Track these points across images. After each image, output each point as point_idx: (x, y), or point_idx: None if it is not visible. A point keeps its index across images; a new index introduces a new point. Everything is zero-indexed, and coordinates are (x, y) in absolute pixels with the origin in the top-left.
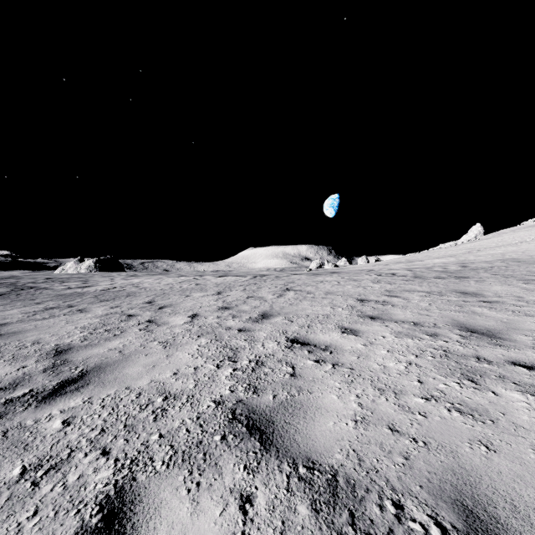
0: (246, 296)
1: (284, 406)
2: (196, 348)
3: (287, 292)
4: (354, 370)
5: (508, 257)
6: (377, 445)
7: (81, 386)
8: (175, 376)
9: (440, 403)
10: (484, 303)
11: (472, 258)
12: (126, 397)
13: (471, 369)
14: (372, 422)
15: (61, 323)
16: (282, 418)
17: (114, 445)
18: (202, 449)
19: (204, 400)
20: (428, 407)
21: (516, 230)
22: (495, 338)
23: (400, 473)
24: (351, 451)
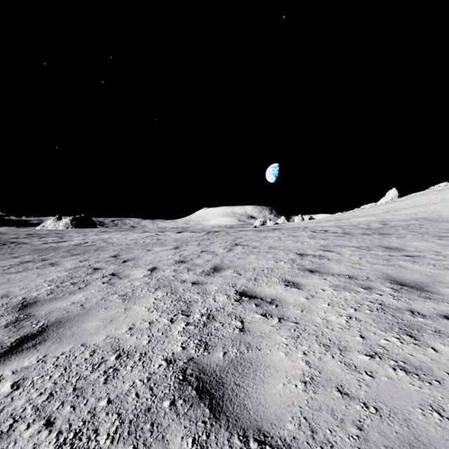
0: (200, 250)
1: (234, 365)
2: (153, 301)
3: (235, 247)
4: (299, 325)
5: (420, 217)
6: (328, 412)
7: (38, 343)
8: (131, 331)
9: (385, 361)
10: (407, 257)
11: (390, 217)
12: (80, 355)
13: (408, 324)
14: (321, 383)
15: (32, 276)
16: (232, 379)
17: (59, 413)
18: (150, 418)
19: (156, 359)
20: (373, 365)
21: (425, 193)
22: (423, 292)
23: (356, 448)
24: (303, 420)
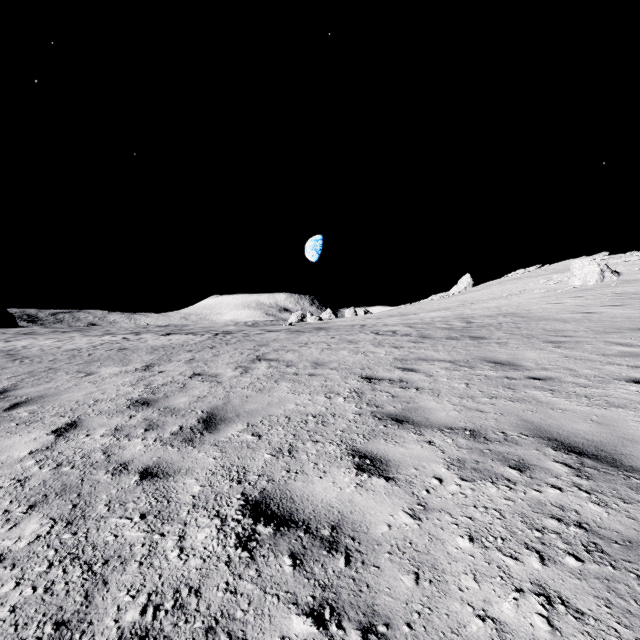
0: (190, 373)
1: None
2: None
3: (256, 365)
4: None
5: (506, 312)
6: None
7: None
8: None
9: None
10: (536, 380)
11: (469, 312)
12: None
13: None
14: None
15: None
16: None
17: None
18: None
19: None
20: None
21: (502, 282)
22: (629, 472)
23: None
24: None
